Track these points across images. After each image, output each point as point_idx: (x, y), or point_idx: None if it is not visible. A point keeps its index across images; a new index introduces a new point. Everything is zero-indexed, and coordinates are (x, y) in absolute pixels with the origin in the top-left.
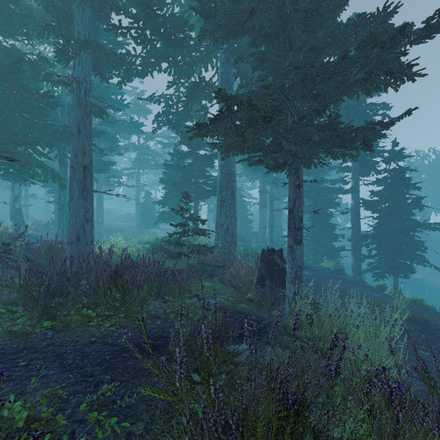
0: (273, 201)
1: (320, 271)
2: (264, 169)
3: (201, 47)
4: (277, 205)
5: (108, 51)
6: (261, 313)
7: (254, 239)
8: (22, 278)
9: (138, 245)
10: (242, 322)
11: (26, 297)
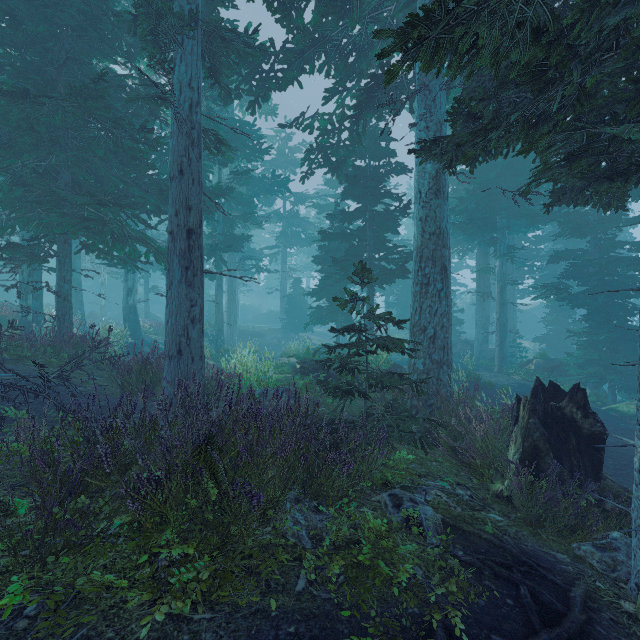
0: (505, 286)
1: (618, 420)
2: (485, 233)
3: (383, 11)
4: (508, 295)
5: (226, 35)
6: (548, 550)
7: (467, 352)
8: (42, 436)
9: (282, 357)
10: (518, 592)
11: (23, 488)
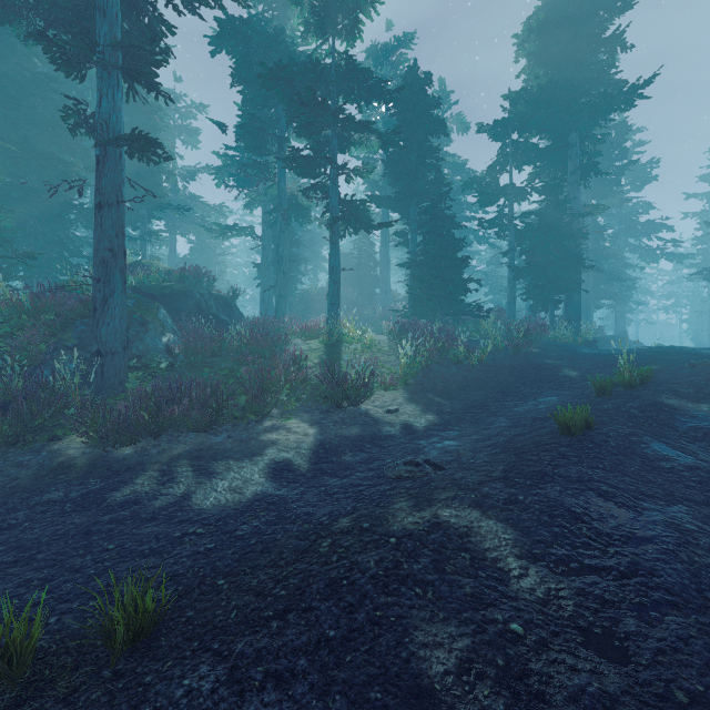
0: None
1: None
2: None
3: None
4: None
5: None
6: None
7: None
8: None
9: None
10: None
11: None
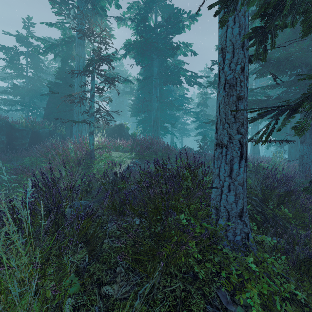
0: None
1: None
2: None
3: None
4: None
5: None
6: None
7: None
8: None
9: None
10: None
11: None
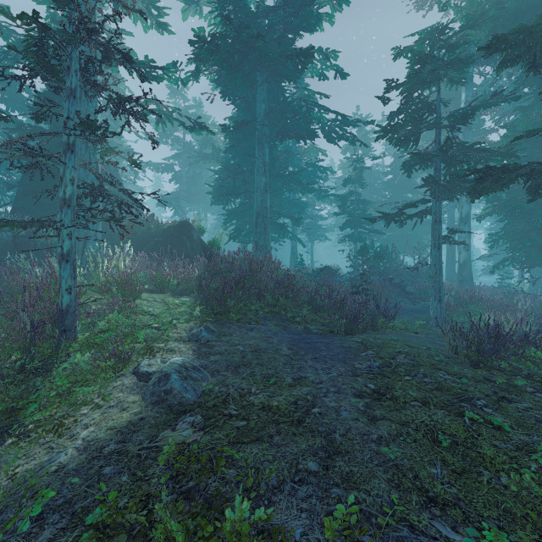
0: None
1: None
2: None
3: None
4: None
5: None
6: None
7: None
8: None
9: None
10: None
11: None
